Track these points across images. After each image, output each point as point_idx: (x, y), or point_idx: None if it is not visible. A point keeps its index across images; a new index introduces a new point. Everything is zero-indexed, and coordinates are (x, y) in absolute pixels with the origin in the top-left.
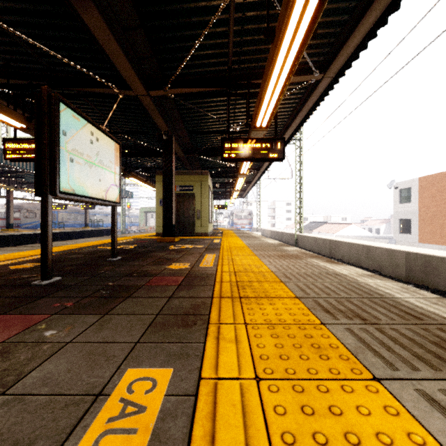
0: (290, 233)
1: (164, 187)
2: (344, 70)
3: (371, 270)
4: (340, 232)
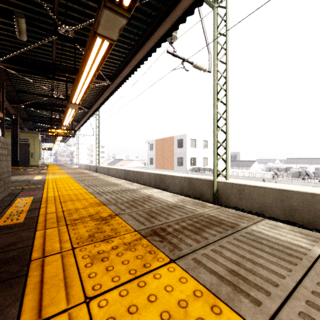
0: (94, 165)
1: (12, 141)
2: (95, 112)
3: (118, 178)
4: (128, 165)
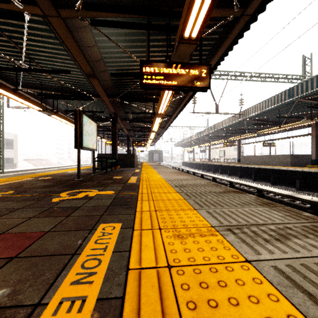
0: None
1: None
2: None
3: None
4: None
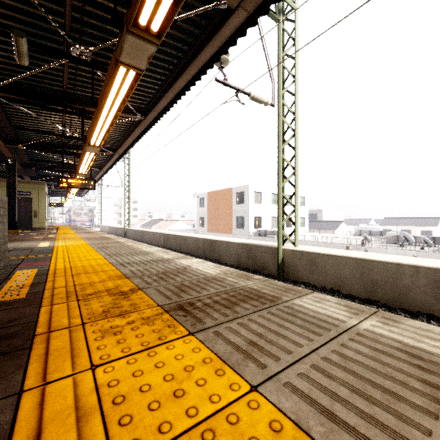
0: (122, 228)
1: (7, 195)
2: (123, 155)
3: (155, 245)
4: (170, 227)
